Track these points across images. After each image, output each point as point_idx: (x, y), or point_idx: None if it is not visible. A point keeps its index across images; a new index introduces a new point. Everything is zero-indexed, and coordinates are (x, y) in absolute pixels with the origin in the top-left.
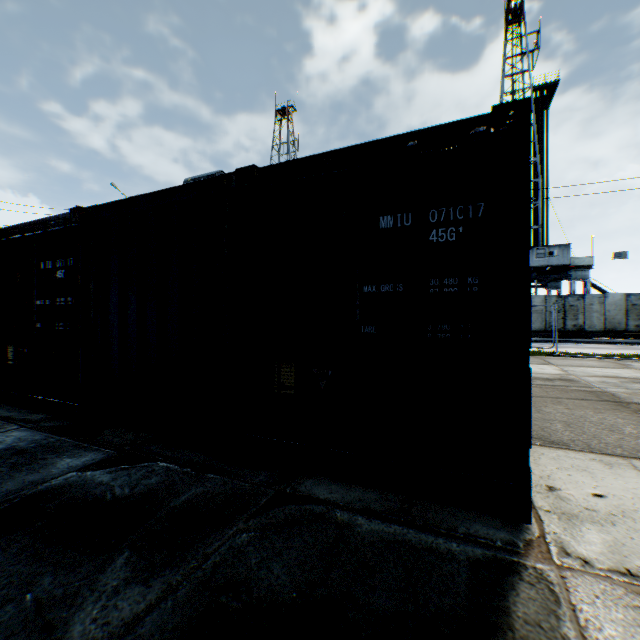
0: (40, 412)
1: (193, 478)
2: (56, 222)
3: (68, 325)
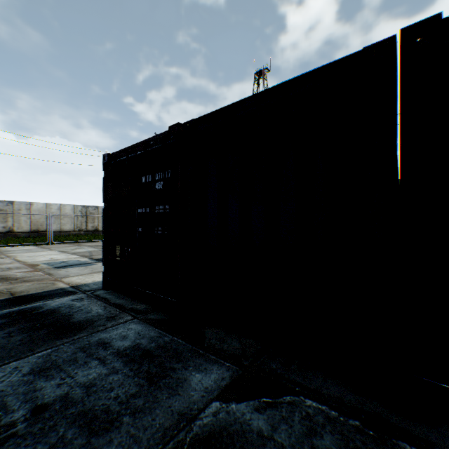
0: (140, 301)
1: (384, 447)
2: (154, 142)
3: (165, 229)
